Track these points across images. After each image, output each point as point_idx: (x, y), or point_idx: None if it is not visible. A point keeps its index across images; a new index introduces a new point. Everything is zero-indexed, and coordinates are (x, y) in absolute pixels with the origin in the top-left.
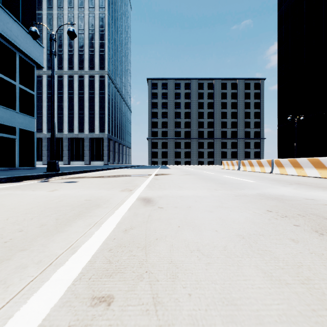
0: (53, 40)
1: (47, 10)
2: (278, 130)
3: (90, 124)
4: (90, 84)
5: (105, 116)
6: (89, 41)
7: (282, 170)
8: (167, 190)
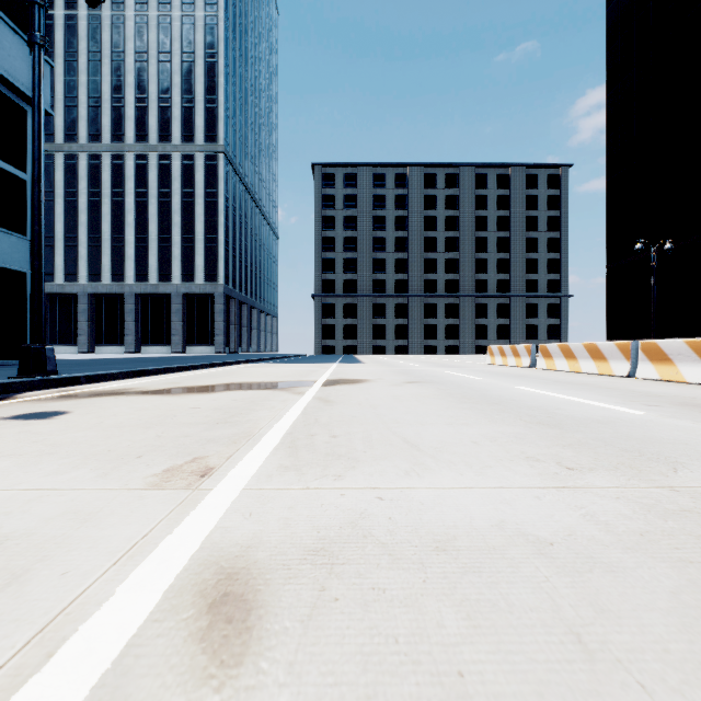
0: (39, 5)
1: (88, 9)
2: (607, 276)
3: (185, 264)
4: (184, 174)
5: (218, 246)
6: (183, 79)
7: (668, 370)
8: (363, 470)
